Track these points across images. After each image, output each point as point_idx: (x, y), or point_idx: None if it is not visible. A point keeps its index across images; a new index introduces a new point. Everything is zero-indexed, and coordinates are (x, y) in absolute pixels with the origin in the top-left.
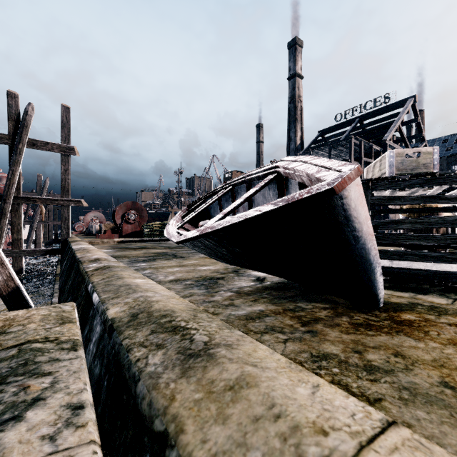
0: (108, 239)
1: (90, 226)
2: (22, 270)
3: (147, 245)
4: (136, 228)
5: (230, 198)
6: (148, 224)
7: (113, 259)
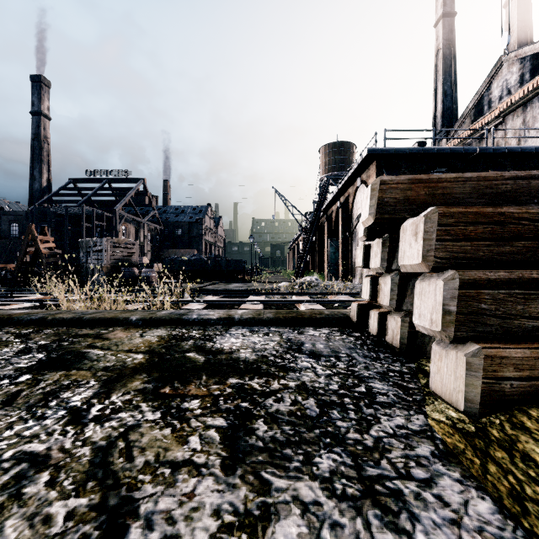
0: None
1: None
2: None
3: None
4: None
5: None
6: None
7: None
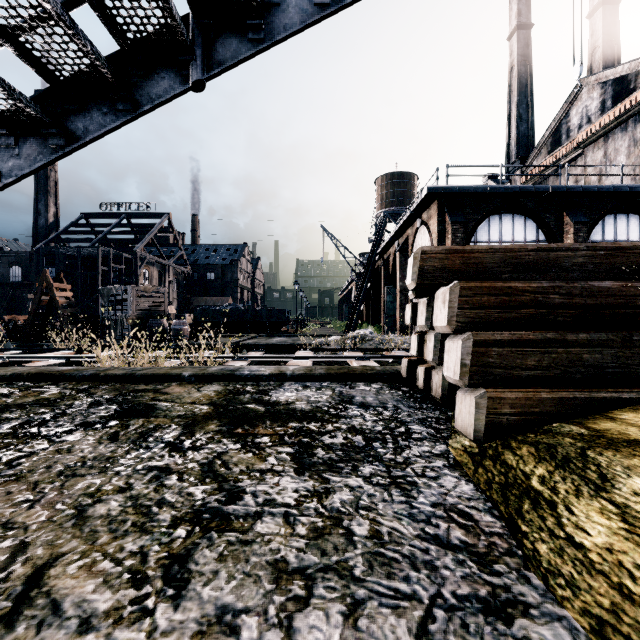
0: None
1: None
2: None
3: None
4: None
5: None
6: None
7: None
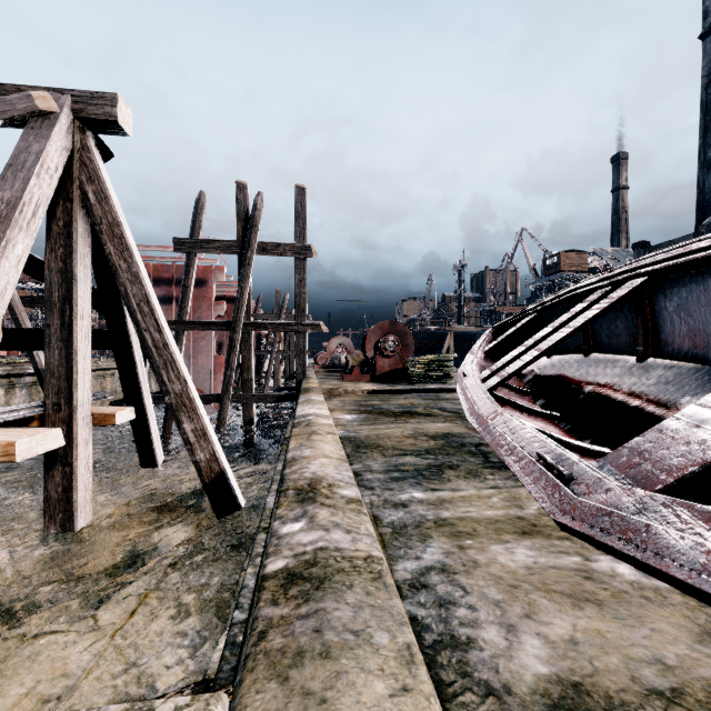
0: (354, 387)
1: (334, 358)
2: (253, 422)
3: (416, 403)
4: (395, 364)
5: (624, 308)
6: (415, 359)
7: (349, 486)
